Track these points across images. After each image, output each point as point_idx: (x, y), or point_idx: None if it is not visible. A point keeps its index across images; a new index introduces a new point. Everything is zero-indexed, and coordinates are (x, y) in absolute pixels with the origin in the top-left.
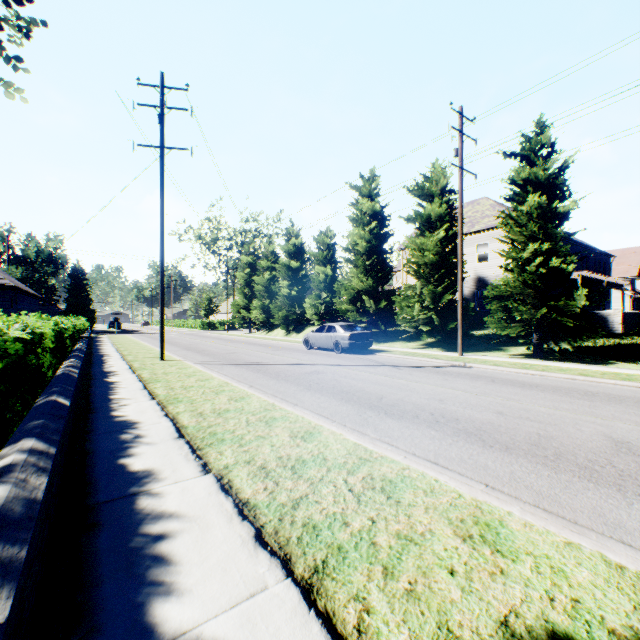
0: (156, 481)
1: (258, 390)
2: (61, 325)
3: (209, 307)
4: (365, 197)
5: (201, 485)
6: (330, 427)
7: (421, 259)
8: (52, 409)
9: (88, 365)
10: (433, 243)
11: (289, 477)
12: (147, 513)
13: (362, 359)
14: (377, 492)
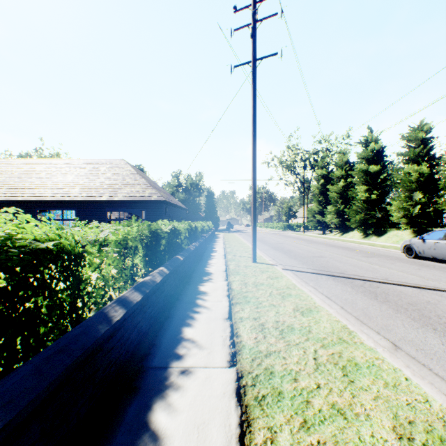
0: None
1: (425, 370)
2: (165, 229)
3: (288, 213)
4: None
5: None
6: None
7: None
8: None
9: (197, 262)
10: None
11: None
12: None
13: None
14: None
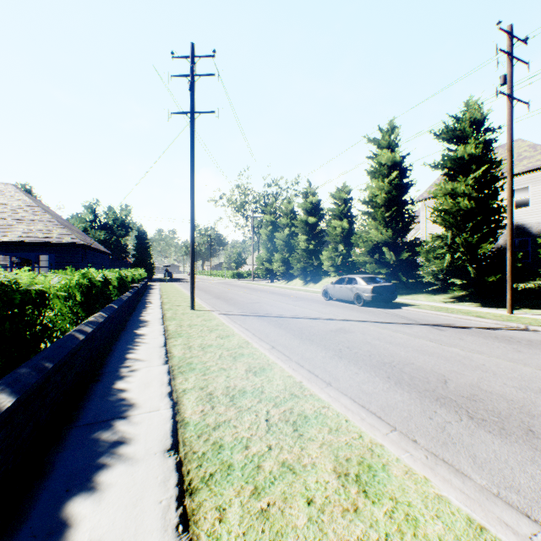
0: None
1: (280, 354)
2: (97, 278)
3: (238, 260)
4: (383, 149)
5: None
6: (398, 453)
7: (451, 206)
8: None
9: (130, 313)
10: (467, 188)
11: None
12: None
13: (388, 314)
14: None
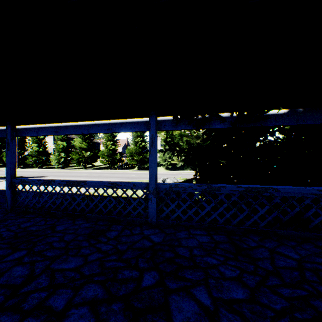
0: None
1: None
2: None
3: None
4: None
5: None
6: None
7: None
8: None
9: None
10: None
11: None
12: None
13: None
14: None
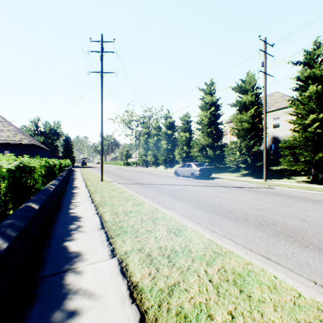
0: (81, 261)
1: (149, 199)
2: (51, 163)
3: (127, 155)
4: (207, 94)
5: (108, 267)
6: (192, 226)
7: (240, 127)
8: (23, 212)
9: (66, 183)
10: (247, 117)
11: (166, 265)
12: (69, 289)
13: (207, 182)
14: (231, 285)
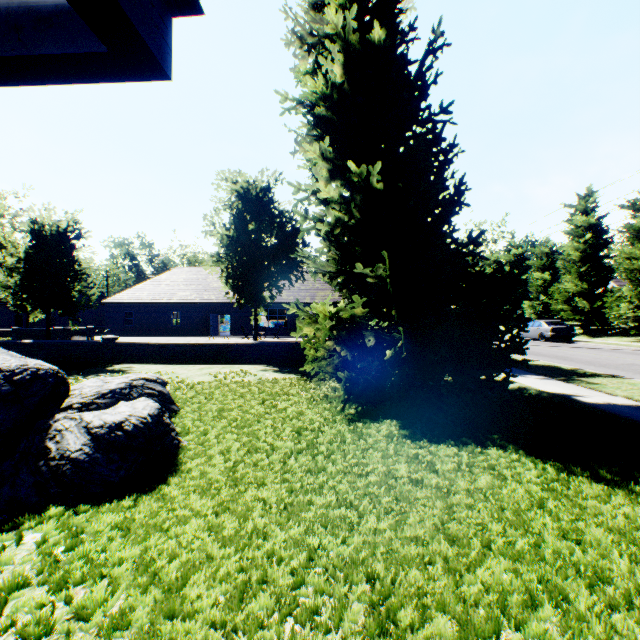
0: None
1: None
2: None
3: None
4: (580, 212)
5: None
6: None
7: (631, 265)
8: None
9: None
10: None
11: None
12: None
13: (557, 344)
14: None
